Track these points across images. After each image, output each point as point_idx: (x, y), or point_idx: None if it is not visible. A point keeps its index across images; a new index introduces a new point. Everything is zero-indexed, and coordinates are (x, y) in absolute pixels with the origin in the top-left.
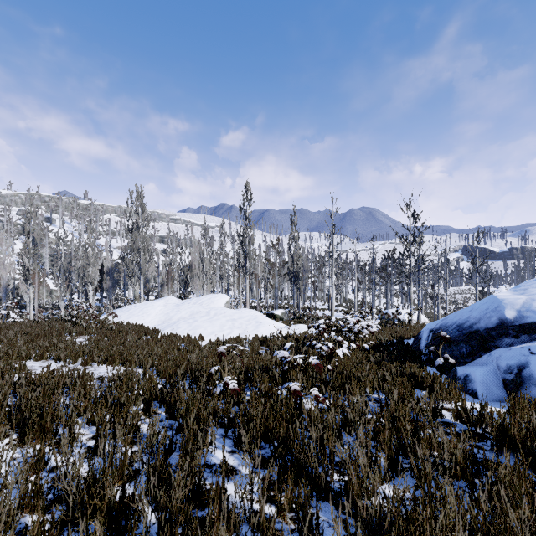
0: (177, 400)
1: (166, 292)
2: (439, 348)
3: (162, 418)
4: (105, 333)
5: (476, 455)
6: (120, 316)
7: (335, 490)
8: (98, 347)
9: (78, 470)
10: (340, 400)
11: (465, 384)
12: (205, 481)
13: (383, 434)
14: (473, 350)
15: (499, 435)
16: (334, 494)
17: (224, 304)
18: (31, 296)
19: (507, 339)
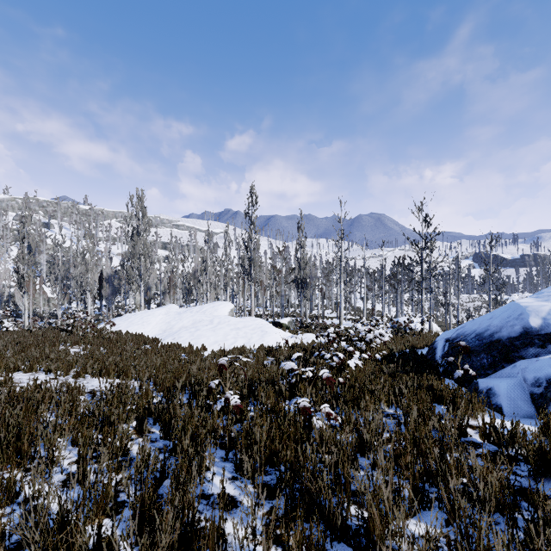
0: (173, 418)
1: (168, 300)
2: (458, 359)
3: (156, 437)
4: (101, 343)
5: (512, 483)
6: (119, 325)
7: (352, 527)
8: (92, 357)
9: (46, 508)
10: (353, 417)
11: (488, 398)
12: (200, 517)
13: (405, 458)
14: (495, 361)
15: (534, 458)
16: (352, 535)
17: (228, 312)
18: (26, 304)
19: (532, 349)
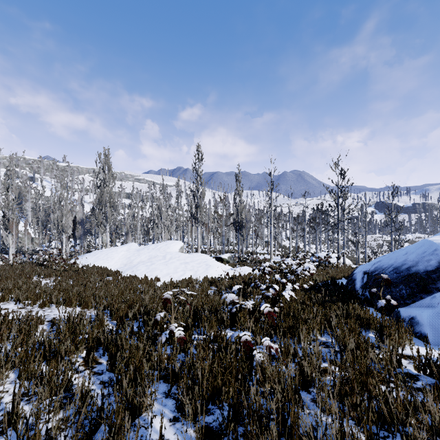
0: (120, 349)
1: (130, 239)
2: (380, 290)
3: (102, 369)
4: (70, 275)
5: None
6: (87, 260)
7: None
8: (59, 288)
9: None
10: (292, 349)
11: (411, 327)
12: None
13: (351, 397)
14: (413, 292)
15: None
16: None
17: (178, 249)
18: (10, 242)
19: None
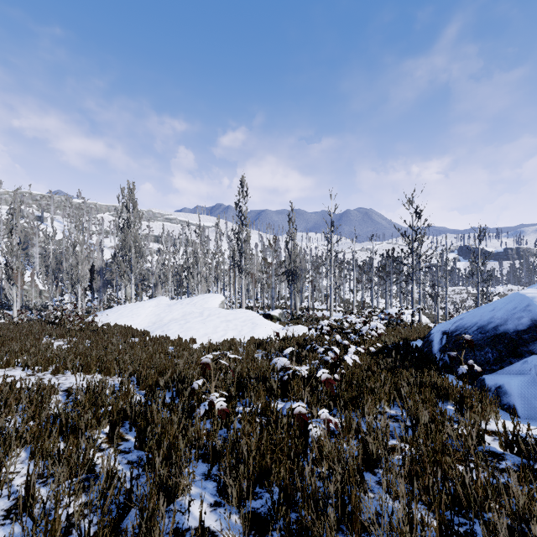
0: (150, 423)
1: (159, 292)
2: (461, 354)
3: (129, 447)
4: (88, 336)
5: None
6: (108, 318)
7: None
8: (75, 352)
9: None
10: (355, 423)
11: (498, 397)
12: None
13: (423, 478)
14: (501, 356)
15: None
16: None
17: (218, 304)
18: (14, 296)
19: None
